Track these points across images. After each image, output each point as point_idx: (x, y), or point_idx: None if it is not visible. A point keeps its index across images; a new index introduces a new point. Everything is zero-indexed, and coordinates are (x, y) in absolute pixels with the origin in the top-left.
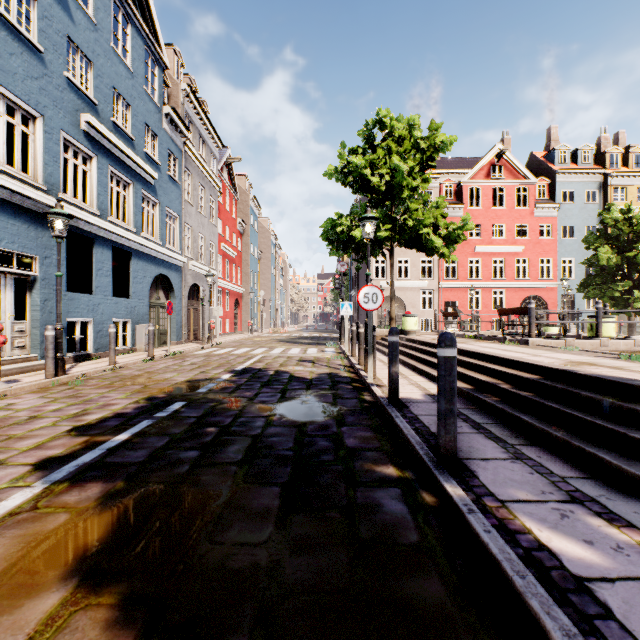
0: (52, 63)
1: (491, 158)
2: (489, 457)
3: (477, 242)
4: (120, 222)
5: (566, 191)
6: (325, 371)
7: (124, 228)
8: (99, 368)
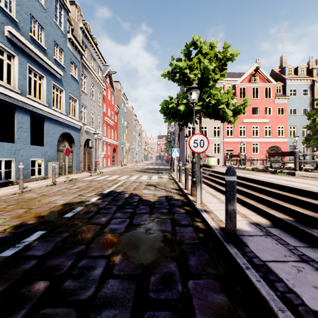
0: None
1: (251, 71)
2: None
3: (244, 117)
4: (36, 99)
5: (292, 89)
6: (163, 194)
7: (39, 103)
8: (8, 192)
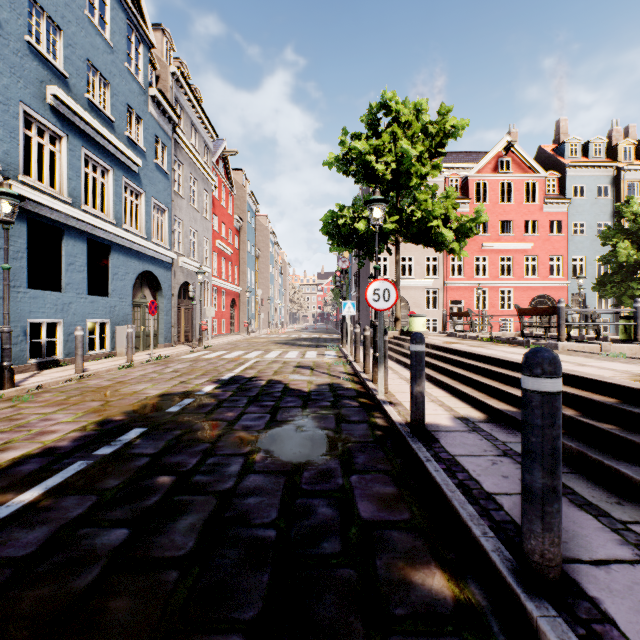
0: (9, 23)
1: (498, 151)
2: (603, 557)
3: (484, 239)
4: (96, 212)
5: (577, 186)
6: (325, 381)
7: (102, 219)
8: (61, 378)
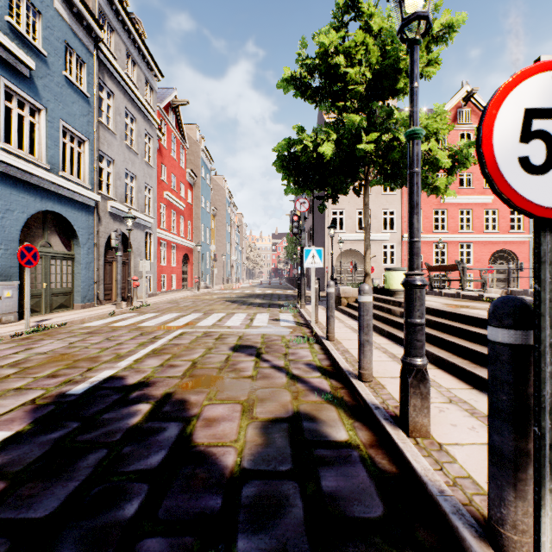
0: None
1: (457, 101)
2: None
3: None
4: None
5: None
6: (282, 403)
7: None
8: None
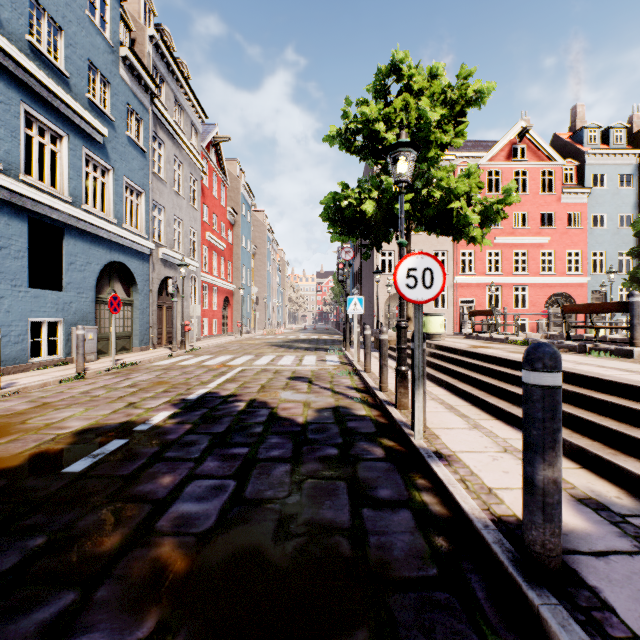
0: None
1: (512, 137)
2: None
3: (497, 232)
4: (43, 185)
5: (597, 175)
6: (328, 402)
7: (51, 194)
8: None
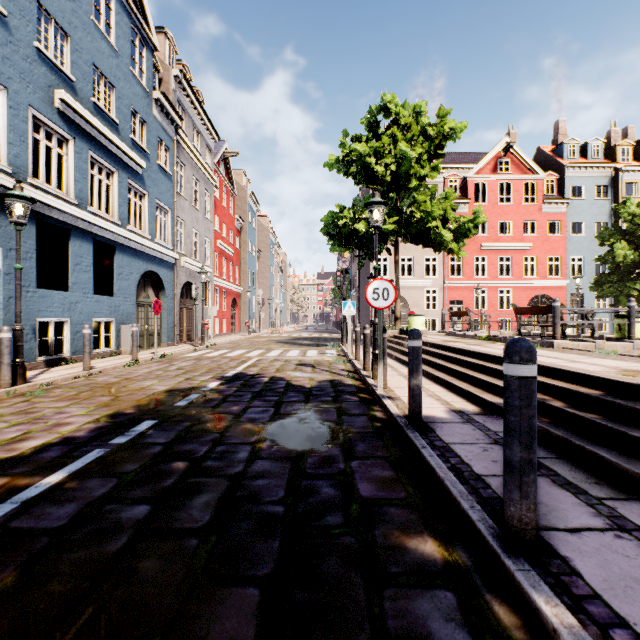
0: (18, 30)
1: (497, 152)
2: (577, 525)
3: (483, 239)
4: (102, 213)
5: (575, 186)
6: (327, 378)
7: (107, 220)
8: (70, 374)
